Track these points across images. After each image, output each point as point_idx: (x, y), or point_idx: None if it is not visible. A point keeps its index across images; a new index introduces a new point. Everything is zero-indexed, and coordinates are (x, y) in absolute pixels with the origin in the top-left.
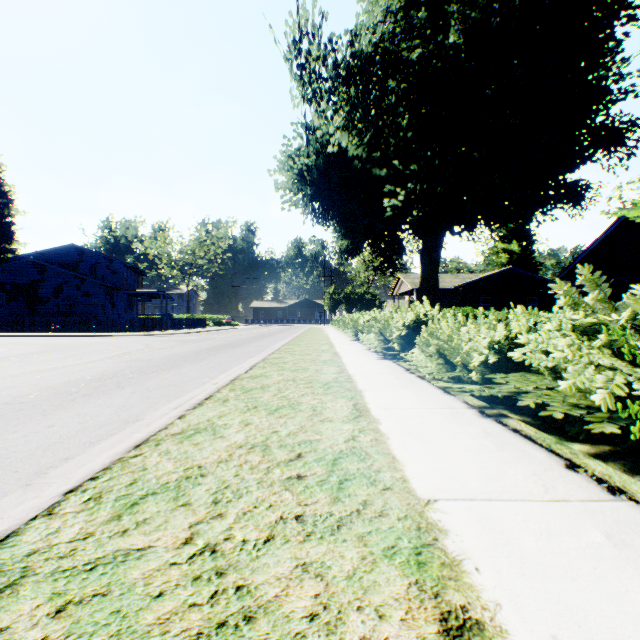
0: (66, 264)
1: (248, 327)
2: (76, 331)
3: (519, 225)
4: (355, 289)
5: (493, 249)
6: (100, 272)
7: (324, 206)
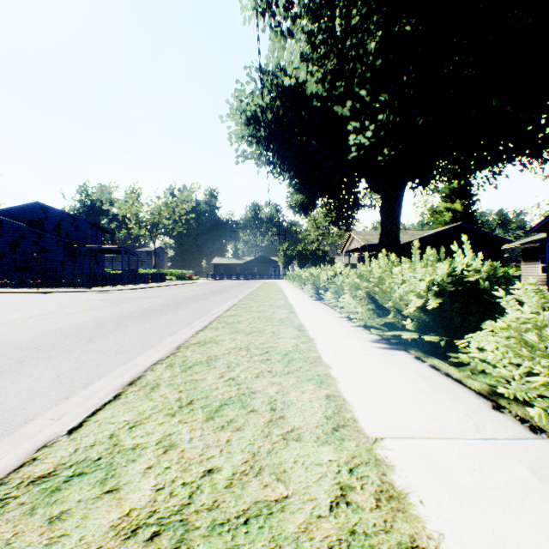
0: (31, 221)
1: (207, 281)
2: (24, 286)
3: (462, 185)
4: (307, 246)
5: (436, 208)
6: (64, 229)
7: (280, 151)
